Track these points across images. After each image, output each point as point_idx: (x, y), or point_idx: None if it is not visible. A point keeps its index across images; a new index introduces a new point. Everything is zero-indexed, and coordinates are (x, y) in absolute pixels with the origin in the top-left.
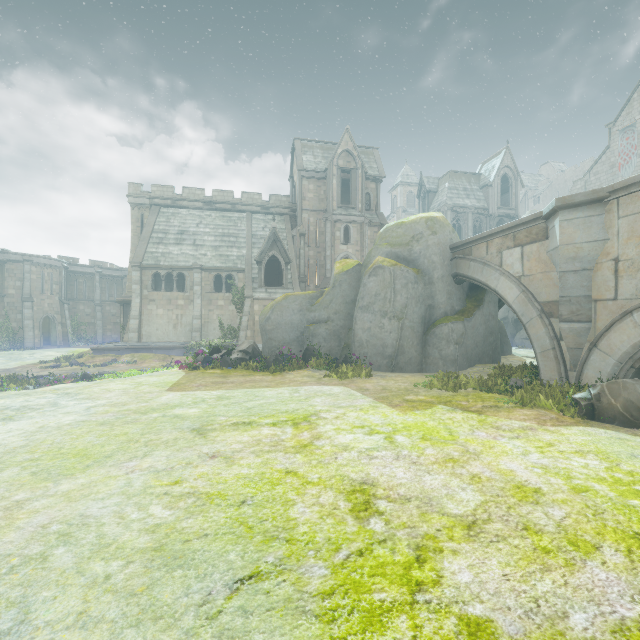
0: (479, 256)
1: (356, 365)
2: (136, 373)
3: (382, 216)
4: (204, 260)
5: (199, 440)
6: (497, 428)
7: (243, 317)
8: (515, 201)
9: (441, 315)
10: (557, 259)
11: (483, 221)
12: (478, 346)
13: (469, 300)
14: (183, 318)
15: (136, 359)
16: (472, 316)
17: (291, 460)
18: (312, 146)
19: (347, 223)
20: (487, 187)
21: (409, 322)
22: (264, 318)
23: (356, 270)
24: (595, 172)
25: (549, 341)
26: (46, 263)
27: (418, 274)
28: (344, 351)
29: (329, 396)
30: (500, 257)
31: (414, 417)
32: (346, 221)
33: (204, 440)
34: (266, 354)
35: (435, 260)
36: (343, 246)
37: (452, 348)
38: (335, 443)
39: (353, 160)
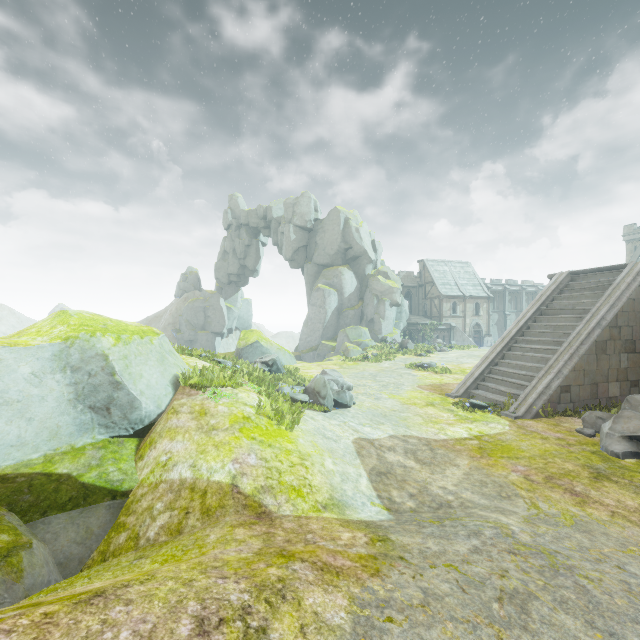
0: None
1: None
2: None
3: None
4: None
5: None
6: None
7: None
8: None
9: None
10: None
11: None
12: None
13: None
14: None
15: None
16: None
17: None
18: None
19: None
20: None
21: None
22: None
23: None
24: None
25: None
26: None
27: None
28: None
29: None
30: None
31: None
32: None
33: None
34: None
35: None
36: None
37: None
38: None
39: None
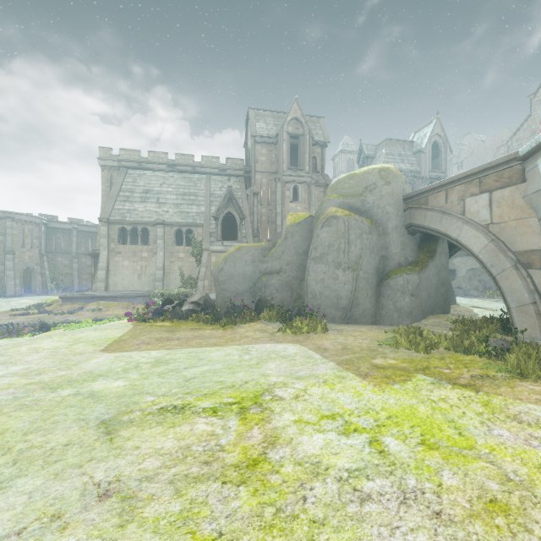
0: (437, 205)
1: (310, 318)
2: (86, 325)
3: (327, 177)
4: (166, 216)
5: (100, 448)
6: (517, 420)
7: (201, 268)
8: (444, 165)
9: (395, 266)
10: (540, 203)
11: (416, 183)
12: (431, 297)
13: (421, 251)
14: (147, 269)
15: (101, 307)
16: (426, 267)
17: (230, 506)
18: (264, 115)
19: (296, 183)
20: (419, 153)
21: (363, 273)
22: (217, 269)
23: (308, 222)
24: (517, 138)
25: (528, 295)
26: (26, 220)
27: (372, 224)
28: (296, 302)
29: (284, 359)
30: (462, 205)
31: (396, 397)
32: (295, 181)
33: (107, 448)
34: (219, 304)
35: (389, 210)
36: (292, 204)
37: (407, 300)
38: (299, 456)
39: (301, 127)
